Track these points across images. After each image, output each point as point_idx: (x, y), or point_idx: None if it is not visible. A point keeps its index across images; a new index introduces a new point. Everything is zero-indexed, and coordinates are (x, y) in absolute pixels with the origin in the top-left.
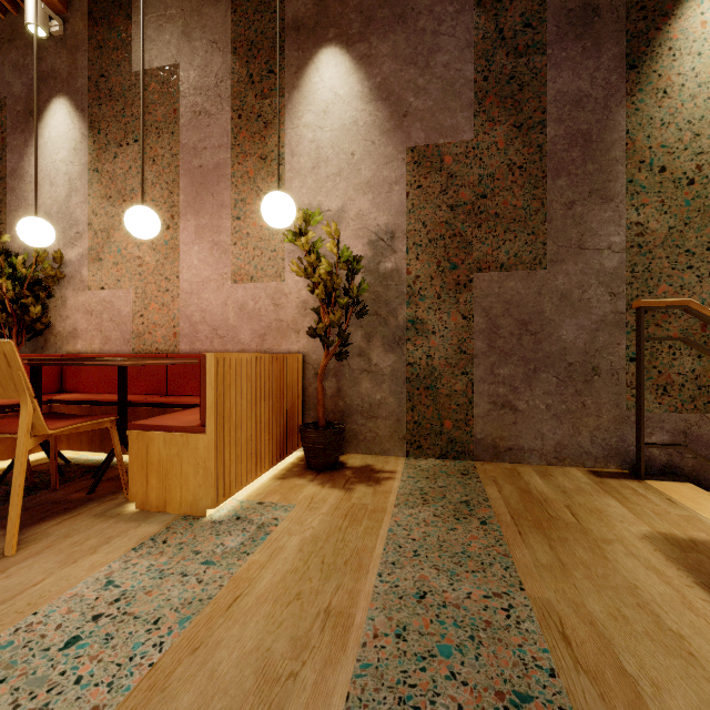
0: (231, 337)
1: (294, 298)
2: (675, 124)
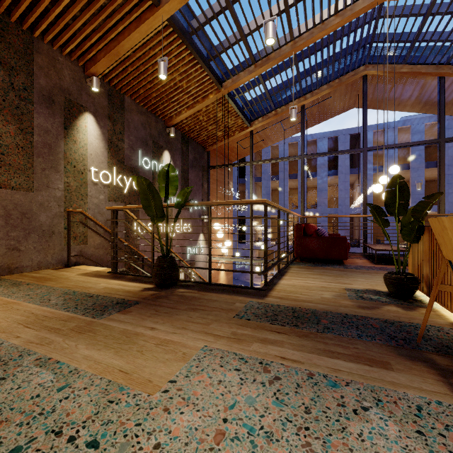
0: None
1: None
2: (78, 153)
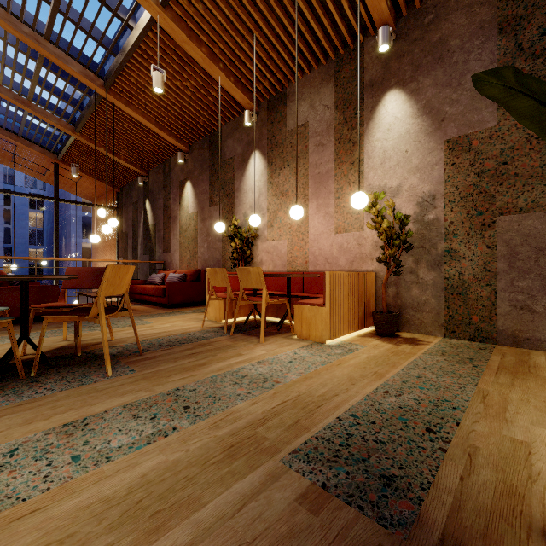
0: (334, 263)
1: (370, 240)
2: None
